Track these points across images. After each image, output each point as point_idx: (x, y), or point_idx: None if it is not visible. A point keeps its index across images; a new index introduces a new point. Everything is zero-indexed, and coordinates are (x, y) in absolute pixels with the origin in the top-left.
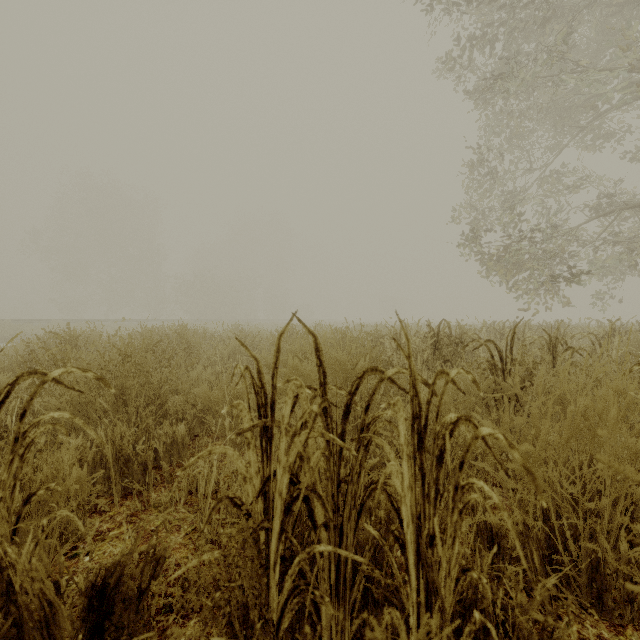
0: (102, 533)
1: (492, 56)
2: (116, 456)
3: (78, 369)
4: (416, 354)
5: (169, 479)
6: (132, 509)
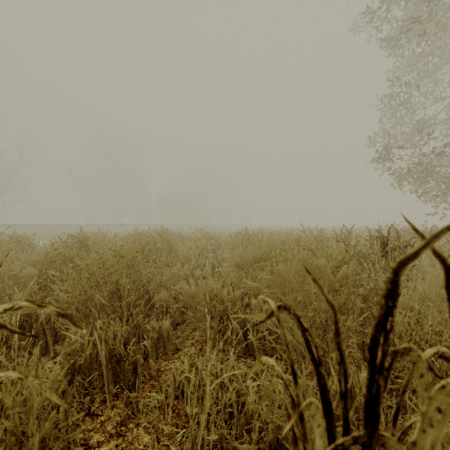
0: (91, 449)
1: (406, 7)
2: (108, 355)
3: (31, 302)
4: (365, 256)
5: (156, 377)
6: (122, 416)
